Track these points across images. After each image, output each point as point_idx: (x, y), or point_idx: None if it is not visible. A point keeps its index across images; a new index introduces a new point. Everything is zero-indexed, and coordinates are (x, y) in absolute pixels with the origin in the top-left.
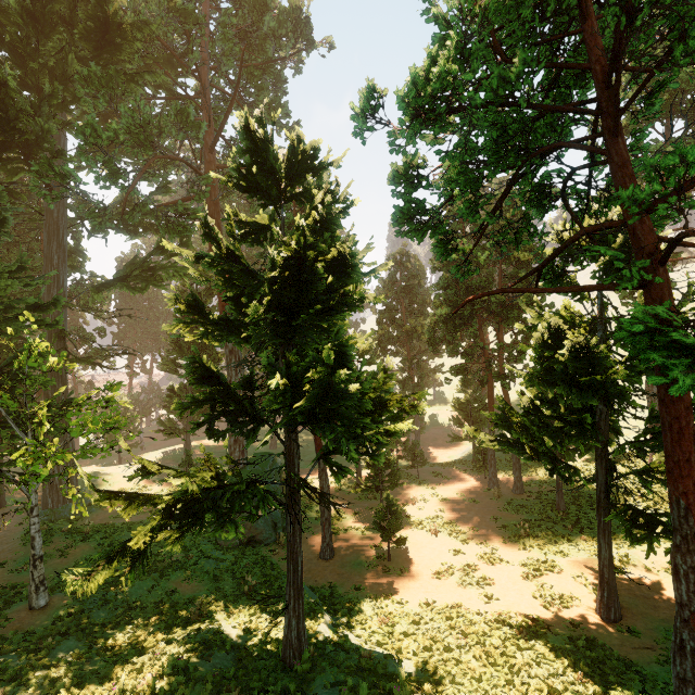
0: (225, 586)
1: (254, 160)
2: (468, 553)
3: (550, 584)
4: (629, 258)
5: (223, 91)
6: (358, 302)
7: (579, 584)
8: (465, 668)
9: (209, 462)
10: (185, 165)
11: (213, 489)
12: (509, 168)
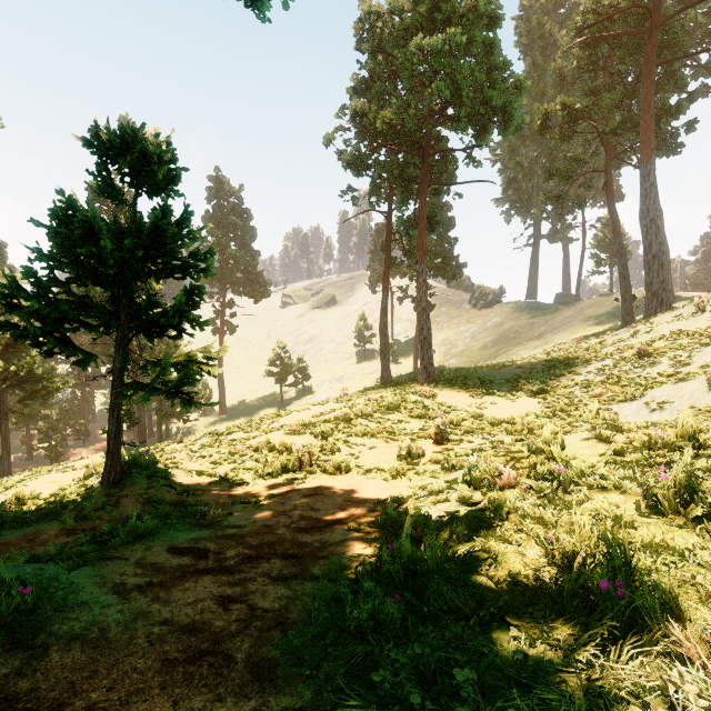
0: None
1: None
2: None
3: None
4: None
5: None
6: None
7: None
8: None
9: None
10: None
11: None
12: None
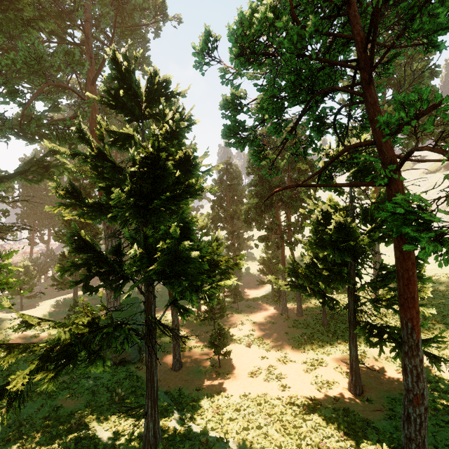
0: (101, 399)
1: (121, 85)
2: (270, 357)
3: (320, 374)
4: (368, 169)
5: (102, 42)
6: (198, 191)
7: (337, 372)
8: (270, 439)
9: (86, 309)
10: (73, 93)
11: (86, 333)
12: (301, 103)
